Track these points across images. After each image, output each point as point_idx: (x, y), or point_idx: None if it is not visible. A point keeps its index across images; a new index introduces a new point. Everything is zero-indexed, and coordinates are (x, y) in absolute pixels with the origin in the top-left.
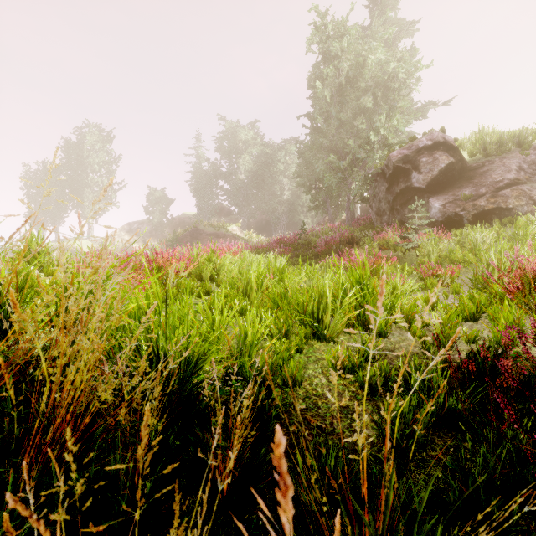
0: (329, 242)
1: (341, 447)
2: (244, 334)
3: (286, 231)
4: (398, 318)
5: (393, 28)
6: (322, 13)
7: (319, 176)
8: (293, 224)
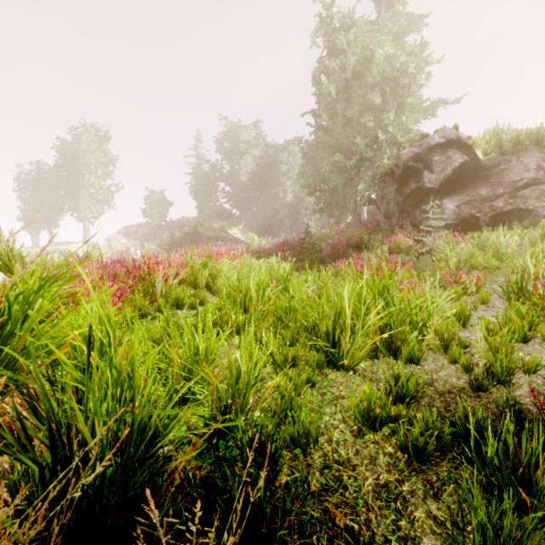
0: (335, 246)
1: None
2: (236, 373)
3: (289, 235)
4: (430, 339)
5: (402, 21)
6: (328, 4)
7: (324, 177)
8: (296, 227)
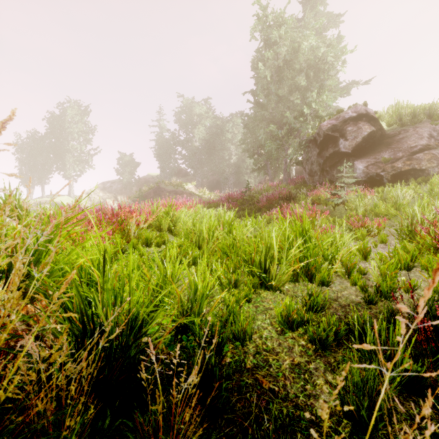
0: (270, 198)
1: (297, 418)
2: (194, 288)
3: (233, 189)
4: (338, 268)
5: (323, 19)
6: (264, 6)
7: (261, 143)
8: (239, 183)
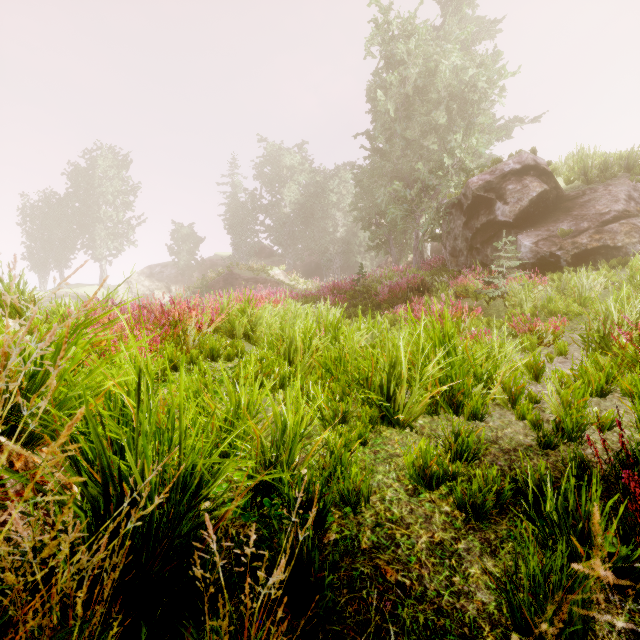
0: (394, 289)
1: (440, 630)
2: (281, 426)
3: (339, 276)
4: (497, 393)
5: (471, 27)
6: (385, 8)
7: (380, 208)
8: (348, 267)
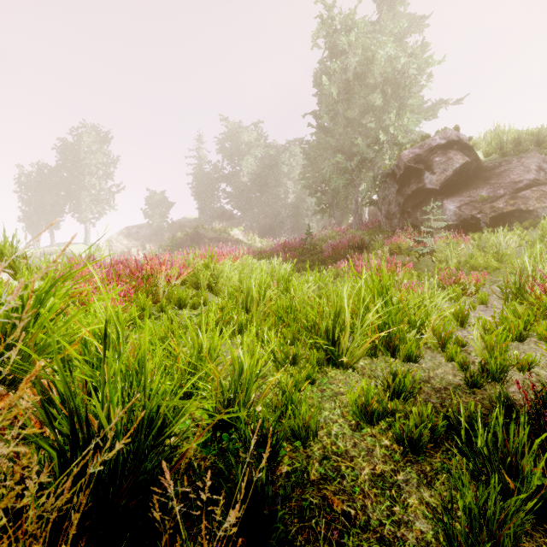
0: (337, 247)
1: None
2: (238, 369)
3: (290, 236)
4: (428, 337)
5: (403, 22)
6: (329, 5)
7: (325, 178)
8: (298, 228)
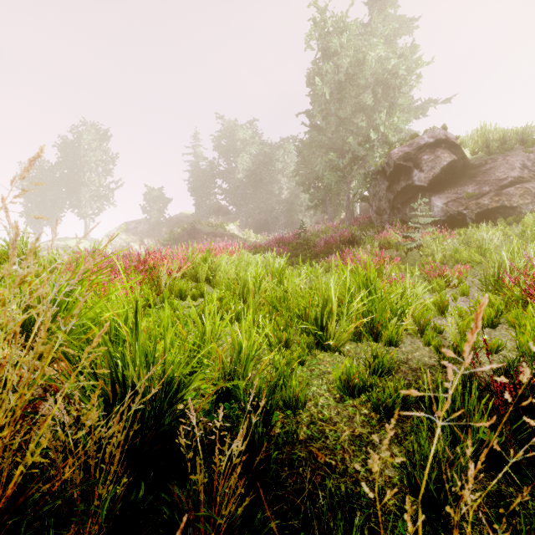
0: (329, 241)
1: (357, 495)
2: (238, 348)
3: (284, 230)
4: (409, 324)
5: (393, 25)
6: (322, 9)
7: (318, 175)
8: (291, 223)
